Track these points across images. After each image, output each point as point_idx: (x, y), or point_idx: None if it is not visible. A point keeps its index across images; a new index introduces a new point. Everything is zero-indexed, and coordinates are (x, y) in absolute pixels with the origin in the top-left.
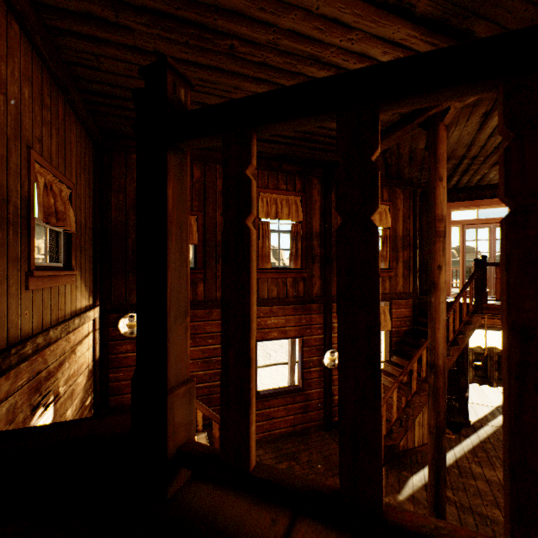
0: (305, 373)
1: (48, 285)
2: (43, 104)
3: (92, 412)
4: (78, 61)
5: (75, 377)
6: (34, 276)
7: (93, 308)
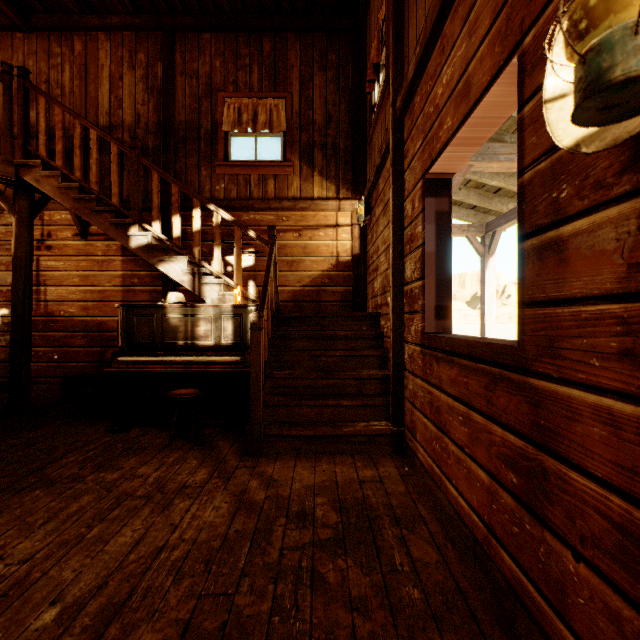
0: (531, 262)
1: (241, 172)
2: (239, 58)
3: (349, 308)
4: (241, 5)
5: (299, 254)
6: (222, 166)
7: (338, 199)
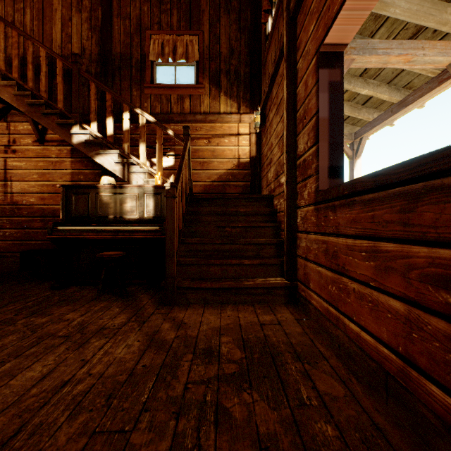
0: None
1: (164, 93)
2: (162, 4)
3: None
4: None
5: (209, 157)
6: (149, 88)
7: (239, 114)
